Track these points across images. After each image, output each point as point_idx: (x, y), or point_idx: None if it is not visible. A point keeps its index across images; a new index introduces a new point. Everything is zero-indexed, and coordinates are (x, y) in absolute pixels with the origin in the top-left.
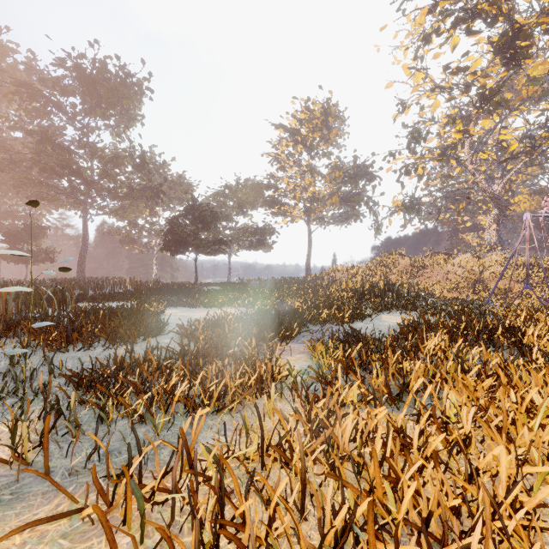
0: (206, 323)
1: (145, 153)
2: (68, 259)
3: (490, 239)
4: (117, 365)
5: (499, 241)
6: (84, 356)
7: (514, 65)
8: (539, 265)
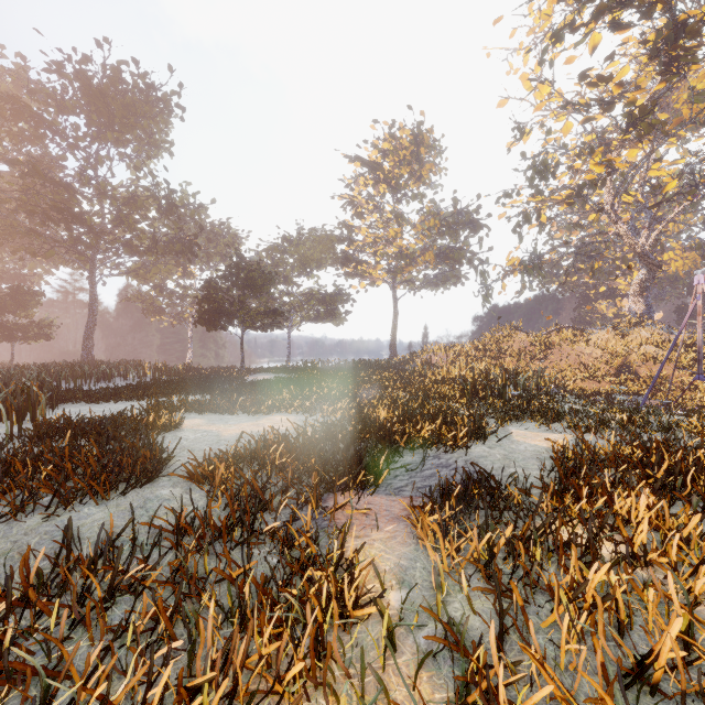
0: (236, 455)
1: (174, 192)
2: None
3: (635, 309)
4: (10, 604)
5: (647, 312)
6: None
7: (675, 73)
8: None
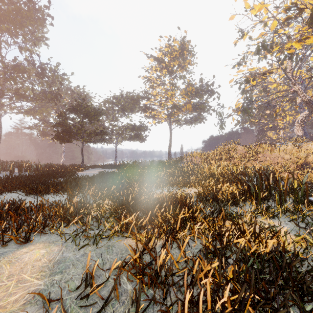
0: None
1: (45, 64)
2: None
3: (297, 134)
4: None
5: (304, 135)
6: None
7: None
8: None
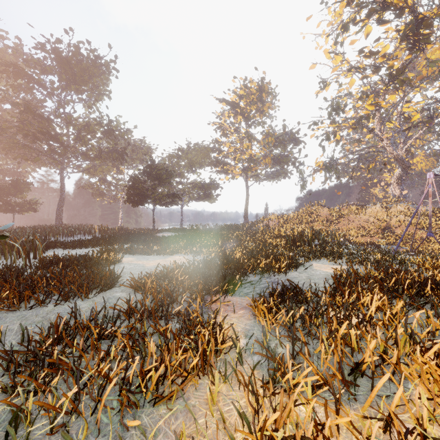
0: (156, 275)
1: (112, 121)
2: (7, 225)
3: (394, 193)
4: (54, 338)
5: (402, 194)
6: (33, 315)
7: (417, 49)
8: (437, 215)
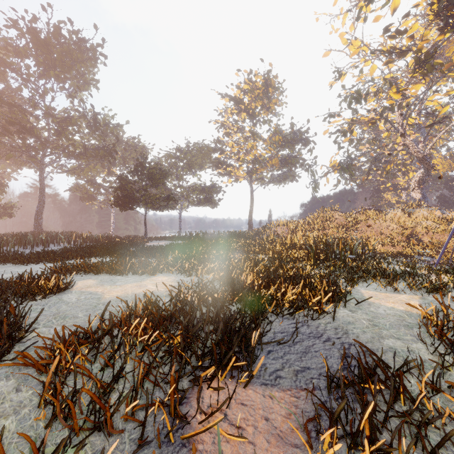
0: (96, 330)
1: (98, 114)
2: None
3: (414, 197)
4: None
5: (423, 198)
6: None
7: (451, 28)
8: None
